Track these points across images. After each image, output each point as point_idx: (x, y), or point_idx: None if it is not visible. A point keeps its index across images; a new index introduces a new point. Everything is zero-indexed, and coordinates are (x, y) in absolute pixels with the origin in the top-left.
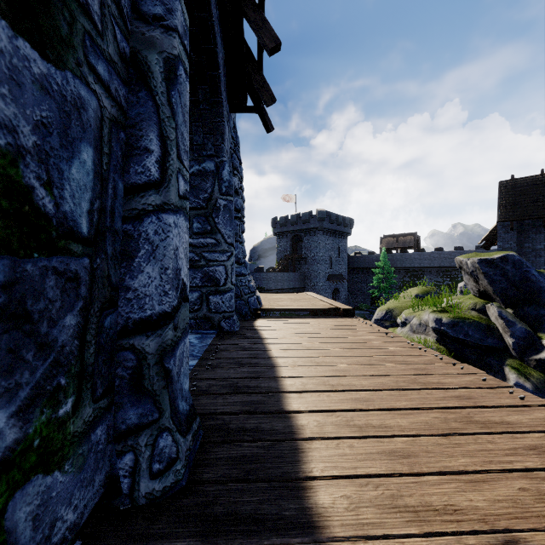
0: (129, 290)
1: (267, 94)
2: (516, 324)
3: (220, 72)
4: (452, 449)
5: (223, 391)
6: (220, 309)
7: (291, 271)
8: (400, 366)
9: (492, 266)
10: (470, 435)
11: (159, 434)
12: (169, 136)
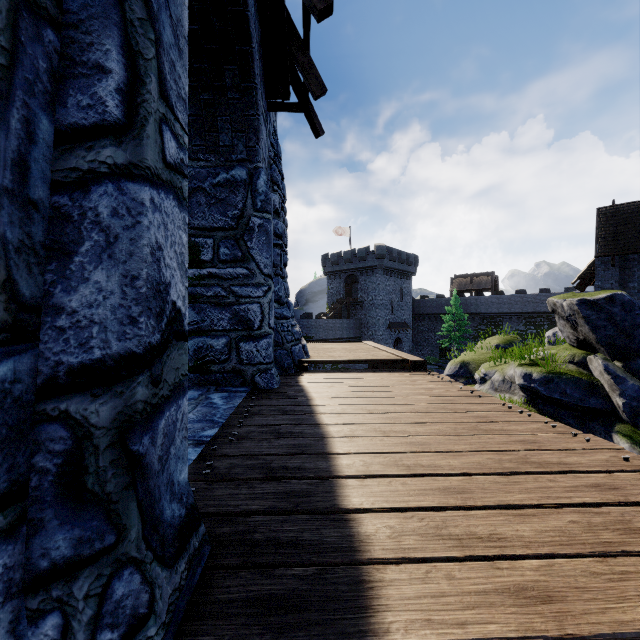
0: (60, 313)
1: (316, 82)
2: (627, 381)
3: (254, 47)
4: (619, 583)
5: (250, 475)
6: (255, 360)
7: (345, 317)
8: (500, 437)
9: (595, 309)
10: (637, 555)
11: (115, 573)
12: (142, 52)
